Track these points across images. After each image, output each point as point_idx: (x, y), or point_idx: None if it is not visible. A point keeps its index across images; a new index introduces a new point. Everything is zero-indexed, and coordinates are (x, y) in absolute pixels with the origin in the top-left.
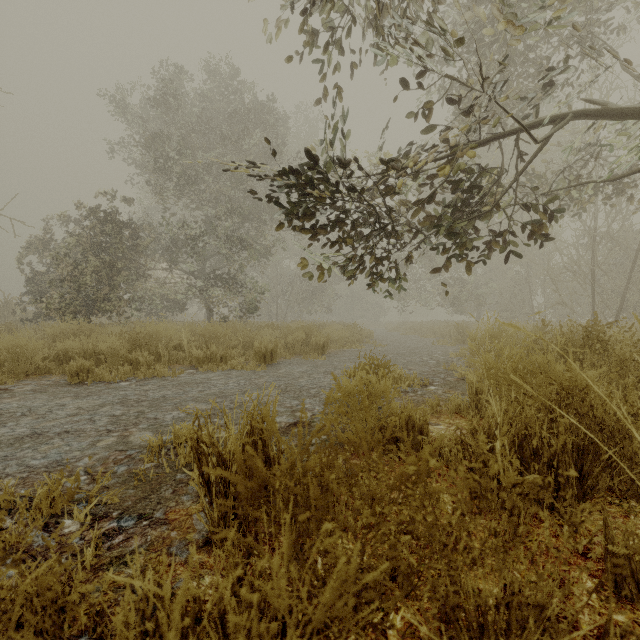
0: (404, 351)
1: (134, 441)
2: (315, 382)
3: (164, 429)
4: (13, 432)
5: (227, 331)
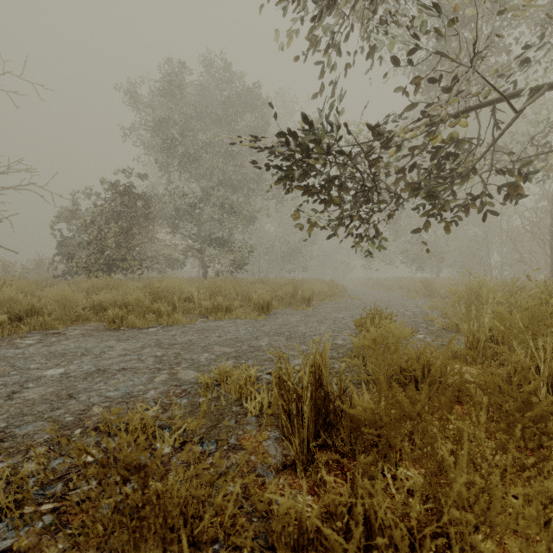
0: (379, 304)
1: (183, 378)
2: (313, 330)
3: (203, 368)
4: (82, 368)
5: (228, 286)
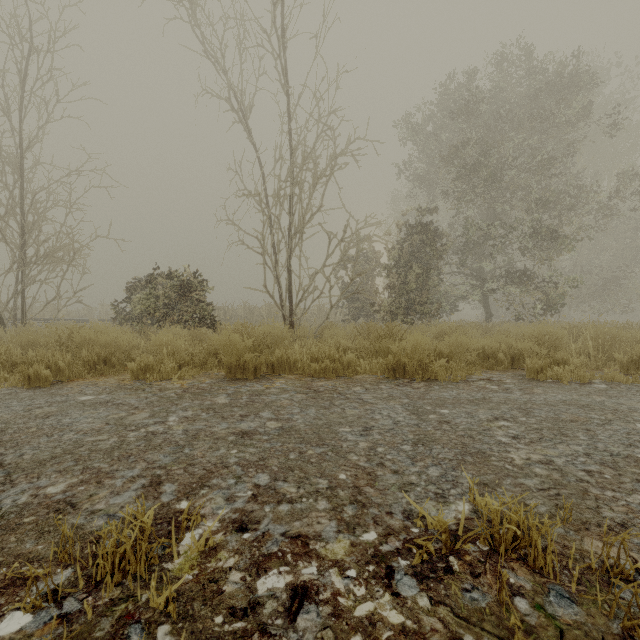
0: None
1: None
2: None
3: None
4: None
5: (625, 334)
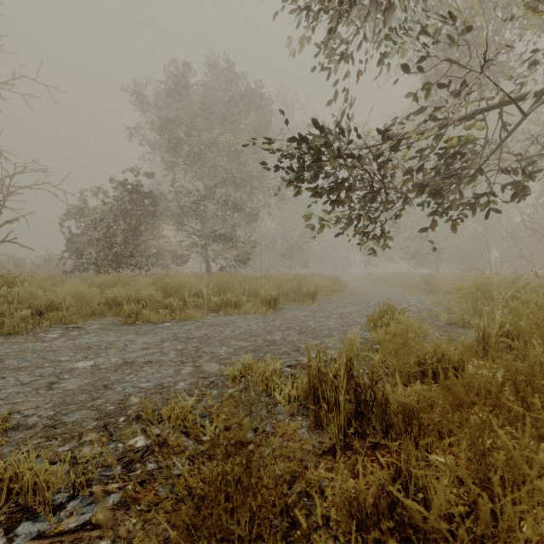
0: (382, 299)
1: (208, 370)
2: (322, 325)
3: (225, 361)
4: (109, 361)
5: (236, 281)
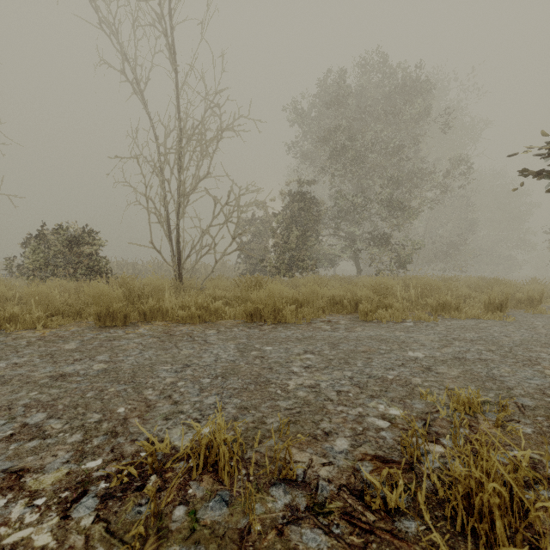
0: None
1: None
2: None
3: None
4: (435, 354)
5: (439, 284)
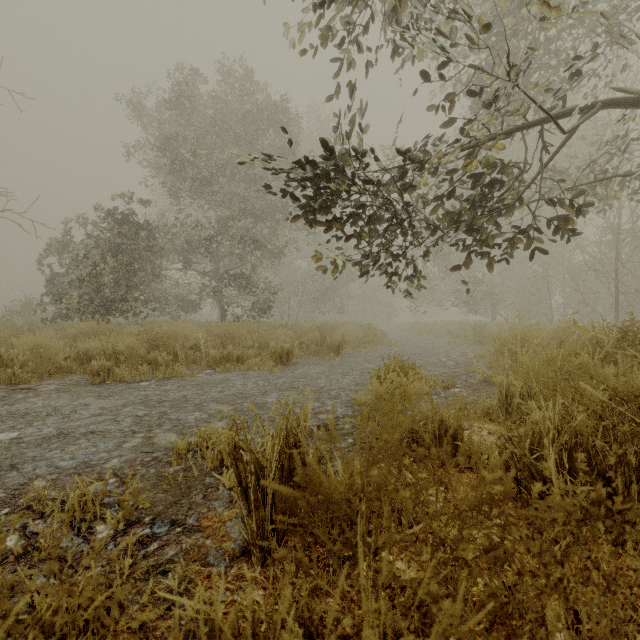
0: (420, 352)
1: (159, 443)
2: (334, 383)
3: (188, 430)
4: (40, 432)
5: (243, 331)
